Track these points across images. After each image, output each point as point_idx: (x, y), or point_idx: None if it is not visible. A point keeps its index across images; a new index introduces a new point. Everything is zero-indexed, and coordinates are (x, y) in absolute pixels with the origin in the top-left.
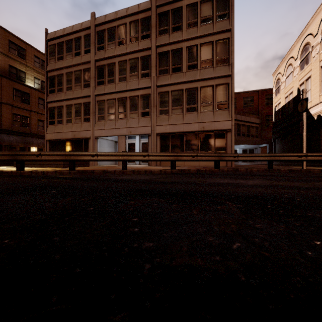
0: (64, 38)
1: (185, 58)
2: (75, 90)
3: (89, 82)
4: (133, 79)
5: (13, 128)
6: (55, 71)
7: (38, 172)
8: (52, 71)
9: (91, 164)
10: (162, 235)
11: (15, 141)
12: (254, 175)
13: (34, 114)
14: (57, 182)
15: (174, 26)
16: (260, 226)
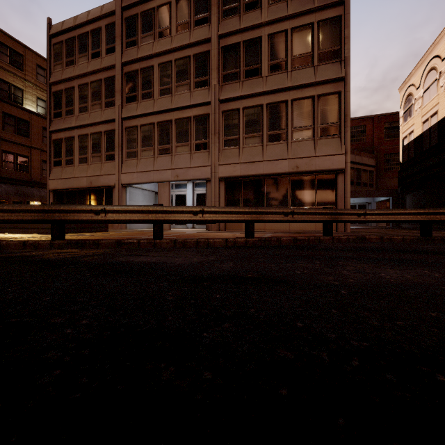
0: (75, 32)
1: (267, 53)
2: (92, 111)
3: (114, 99)
4: (181, 91)
5: (3, 172)
6: (62, 83)
7: None
8: (57, 84)
9: (117, 228)
10: None
11: (5, 192)
12: (419, 251)
13: (36, 152)
14: None
15: (248, 2)
16: None
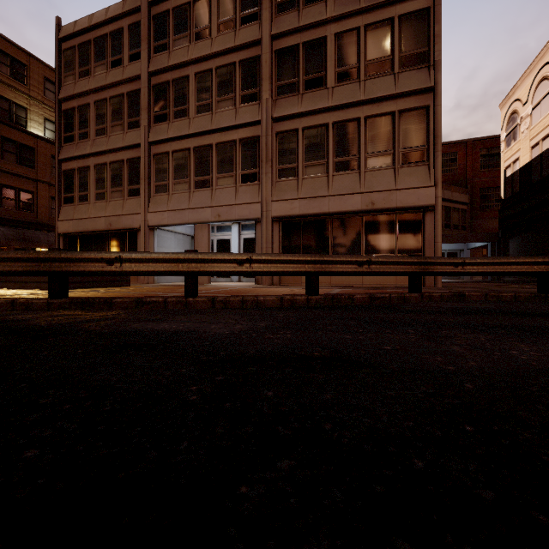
0: (91, 35)
1: (333, 58)
2: (112, 134)
3: (139, 118)
4: (224, 107)
5: (2, 212)
6: (74, 99)
7: None
8: (68, 100)
9: (142, 282)
10: None
11: (4, 237)
12: (545, 314)
13: (43, 187)
14: None
15: None
16: None
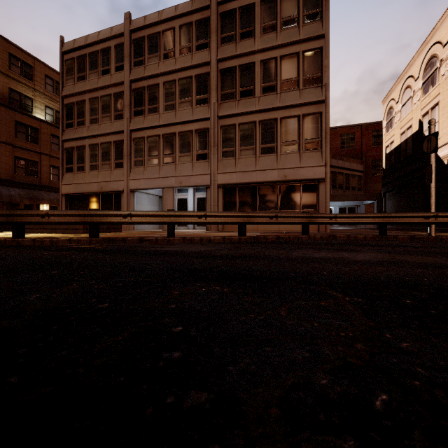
0: (86, 50)
1: (259, 77)
2: (102, 123)
3: (122, 112)
4: (184, 107)
5: (15, 177)
6: (73, 96)
7: (44, 240)
8: (69, 97)
9: (125, 229)
10: (226, 369)
11: (18, 196)
12: (361, 245)
13: (45, 158)
14: (67, 256)
15: (243, 32)
16: (410, 345)
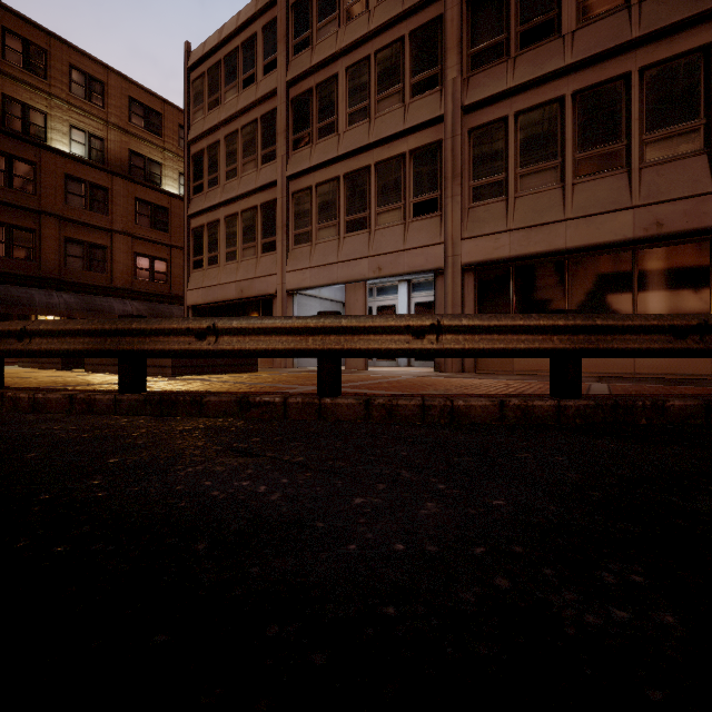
0: (221, 53)
1: None
2: (244, 175)
3: (275, 147)
4: (387, 107)
5: (136, 284)
6: (203, 138)
7: (19, 397)
8: (198, 141)
9: (279, 365)
10: None
11: (137, 313)
12: None
13: (177, 253)
14: None
15: None
16: None
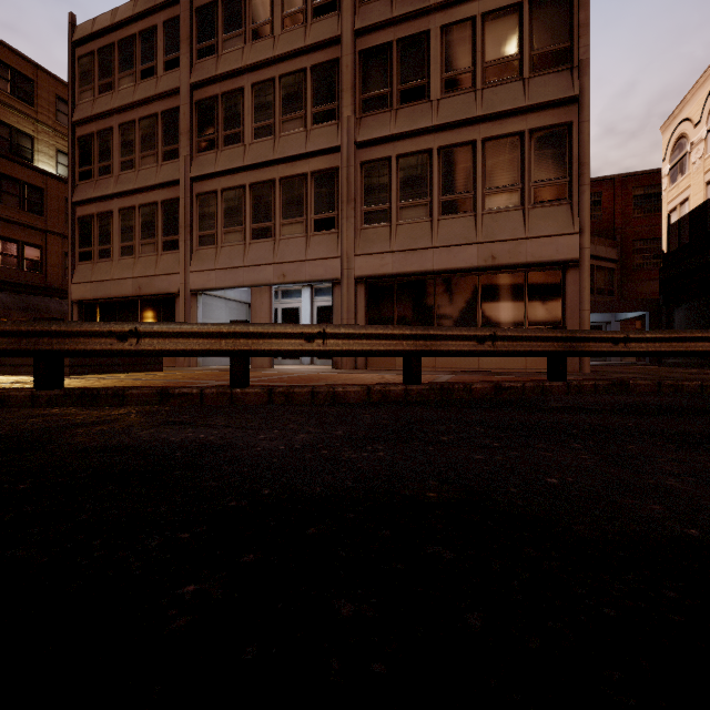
0: (114, 36)
1: (439, 60)
2: (142, 168)
3: (178, 146)
4: (290, 129)
5: None
6: (92, 122)
7: None
8: (85, 123)
9: (182, 365)
10: None
11: (1, 306)
12: None
13: (55, 240)
14: None
15: None
16: None
